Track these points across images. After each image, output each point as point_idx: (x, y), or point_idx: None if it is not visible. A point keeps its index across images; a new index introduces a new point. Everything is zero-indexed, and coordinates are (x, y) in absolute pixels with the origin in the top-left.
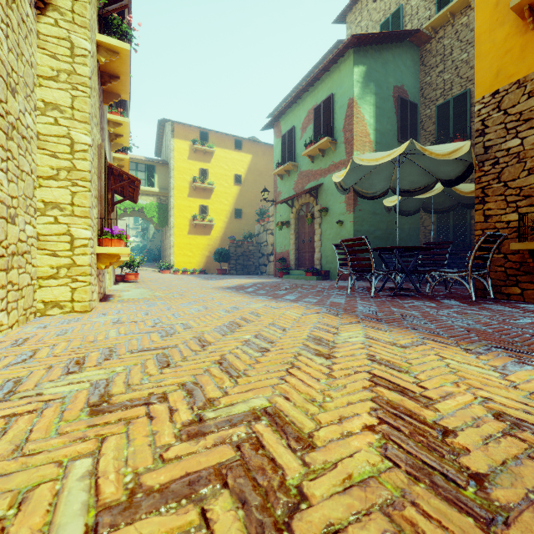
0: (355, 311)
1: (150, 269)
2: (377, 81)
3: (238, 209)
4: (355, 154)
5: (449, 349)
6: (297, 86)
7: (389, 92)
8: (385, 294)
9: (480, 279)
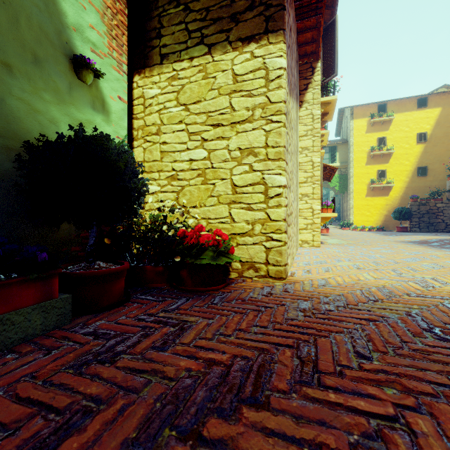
0: None
1: (332, 226)
2: None
3: (421, 167)
4: None
5: None
6: None
7: None
8: None
9: None
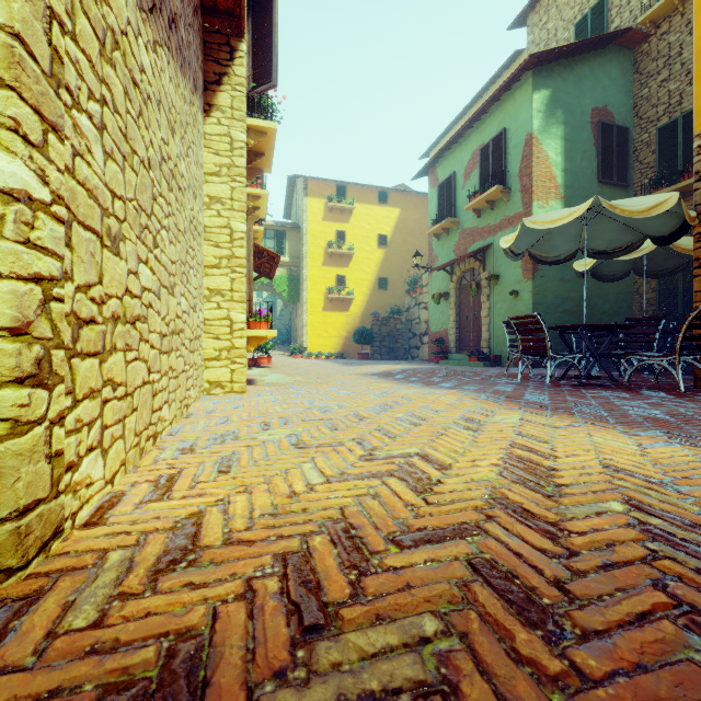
0: (519, 399)
1: (280, 352)
2: (567, 106)
3: (382, 277)
4: (534, 205)
5: (605, 431)
6: (459, 116)
7: (584, 117)
8: (568, 384)
9: (696, 364)
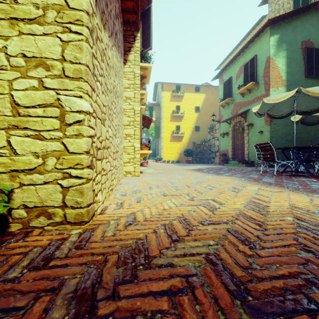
0: (259, 180)
1: (151, 160)
2: (288, 41)
3: (197, 126)
4: (271, 90)
5: (297, 194)
6: (234, 49)
7: (297, 46)
8: (286, 175)
9: None
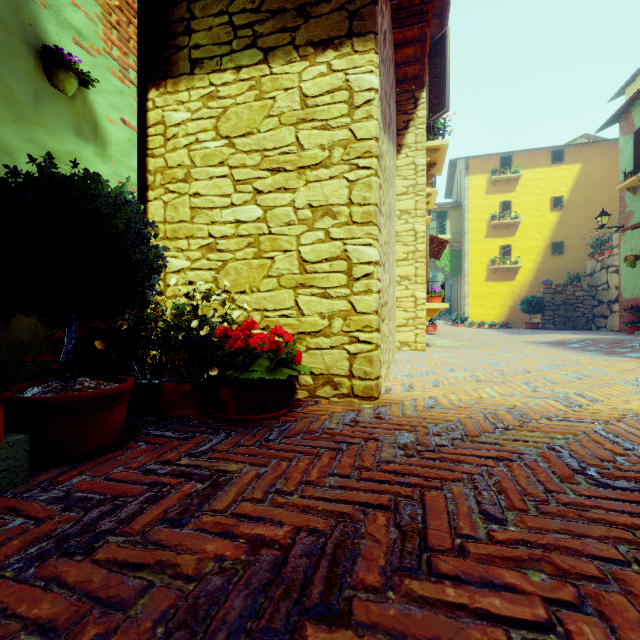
0: None
1: (441, 321)
2: None
3: (556, 242)
4: None
5: None
6: None
7: None
8: None
9: None
